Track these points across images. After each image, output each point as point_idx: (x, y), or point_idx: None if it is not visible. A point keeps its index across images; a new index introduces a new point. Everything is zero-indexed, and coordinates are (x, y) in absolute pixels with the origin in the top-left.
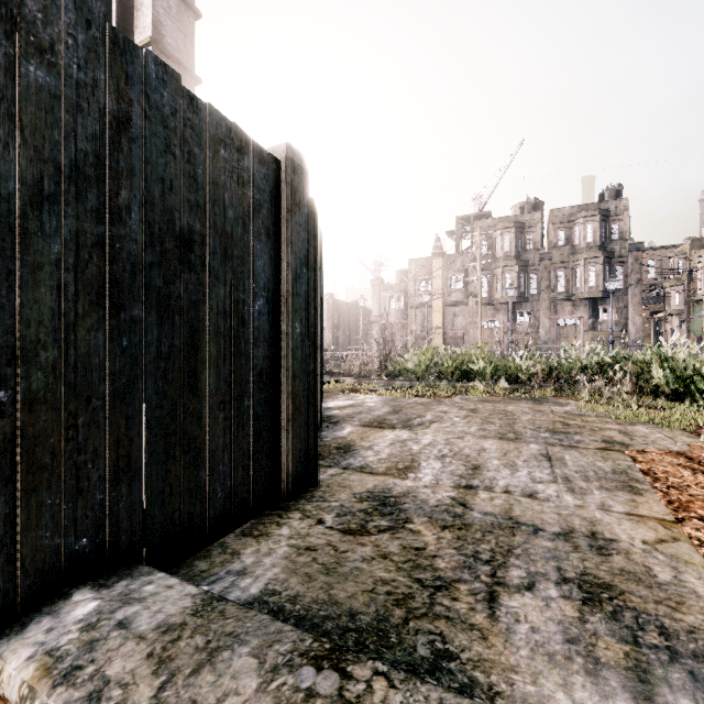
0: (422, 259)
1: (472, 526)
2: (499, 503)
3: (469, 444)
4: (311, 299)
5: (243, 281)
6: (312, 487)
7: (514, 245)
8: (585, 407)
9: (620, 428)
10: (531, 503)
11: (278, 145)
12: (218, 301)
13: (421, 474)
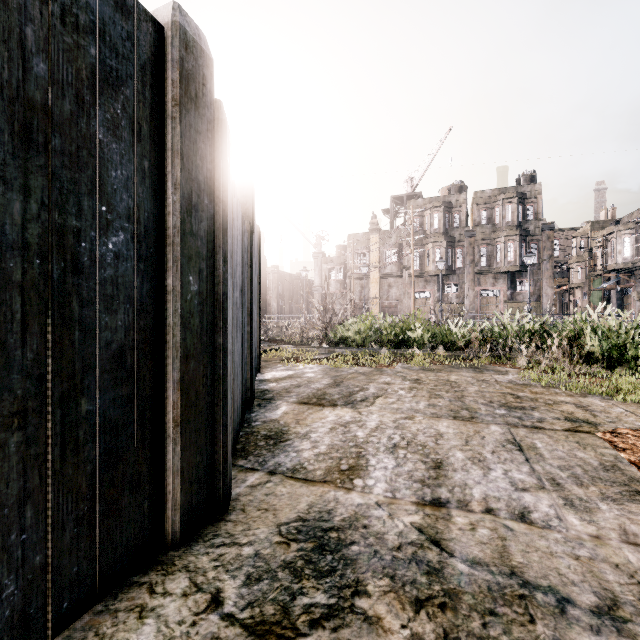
0: (360, 234)
1: (460, 597)
2: (486, 536)
3: (422, 428)
4: (218, 244)
5: (77, 196)
6: (220, 514)
7: (442, 223)
8: (531, 377)
9: (574, 401)
10: (529, 533)
11: (162, 6)
12: (4, 223)
13: (371, 480)
